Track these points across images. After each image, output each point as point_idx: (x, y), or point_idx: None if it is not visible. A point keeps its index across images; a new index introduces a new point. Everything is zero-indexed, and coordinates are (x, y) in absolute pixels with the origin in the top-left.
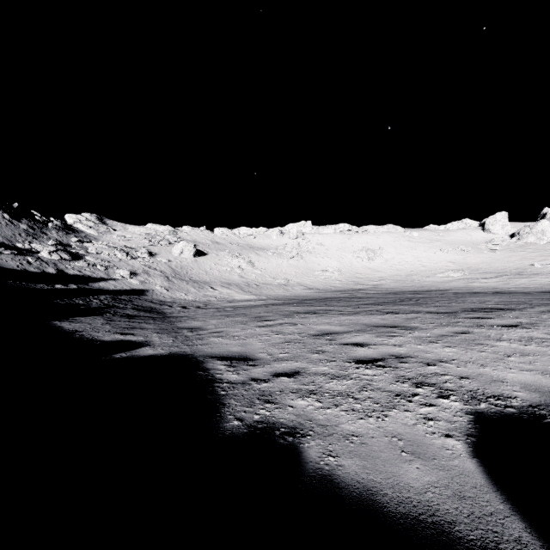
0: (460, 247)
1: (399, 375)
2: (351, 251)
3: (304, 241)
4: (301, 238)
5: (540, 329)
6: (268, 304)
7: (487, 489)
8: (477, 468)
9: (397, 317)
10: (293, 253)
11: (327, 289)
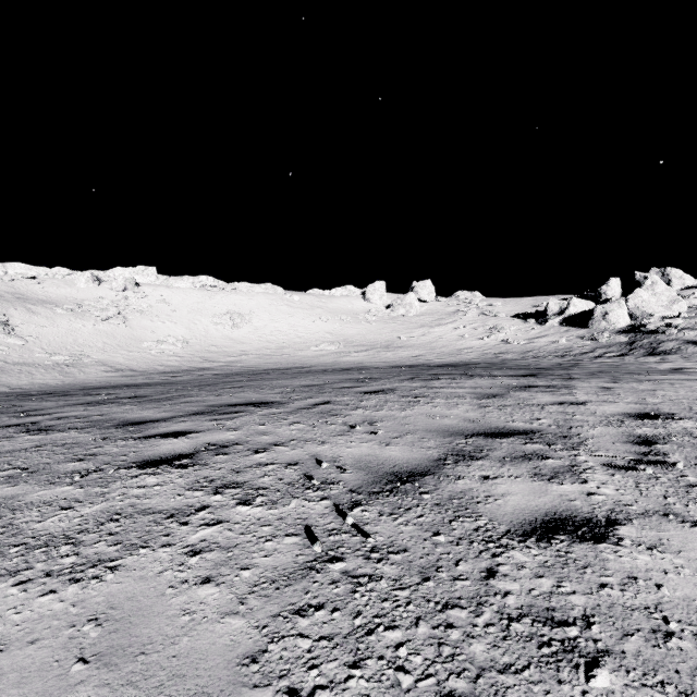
0: (340, 315)
1: None
2: (211, 314)
3: (137, 296)
4: (132, 290)
5: (208, 466)
6: None
7: None
8: None
9: None
10: (109, 313)
11: (151, 369)
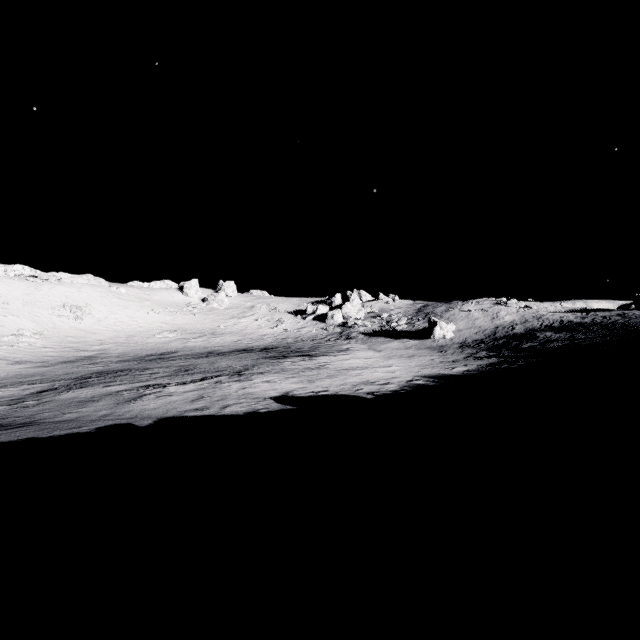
0: (169, 308)
1: (252, 398)
2: (48, 307)
3: None
4: None
5: (265, 377)
6: (51, 390)
7: (283, 405)
8: (280, 404)
9: (213, 381)
10: None
11: (45, 360)
